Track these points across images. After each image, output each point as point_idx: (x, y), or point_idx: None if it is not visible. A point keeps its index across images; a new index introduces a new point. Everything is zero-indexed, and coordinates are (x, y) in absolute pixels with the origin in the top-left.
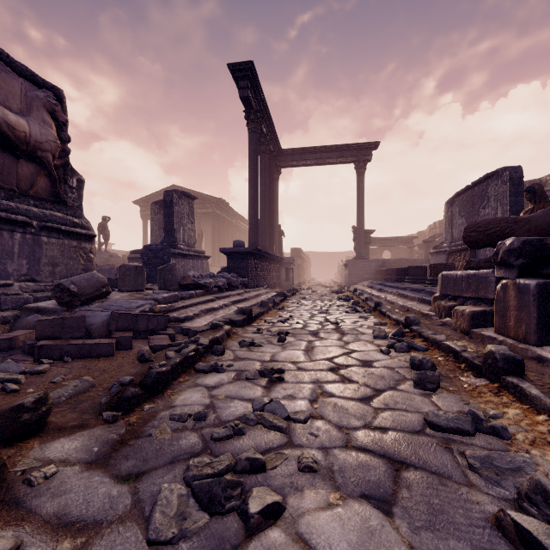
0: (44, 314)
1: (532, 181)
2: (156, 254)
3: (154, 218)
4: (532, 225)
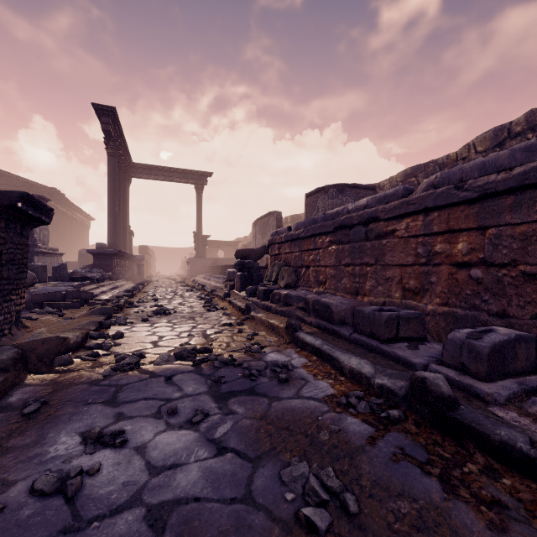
0: None
1: (297, 215)
2: None
3: None
4: (257, 252)
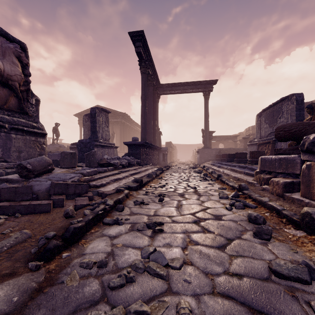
0: (10, 182)
1: (307, 103)
2: (86, 145)
3: (85, 124)
4: None
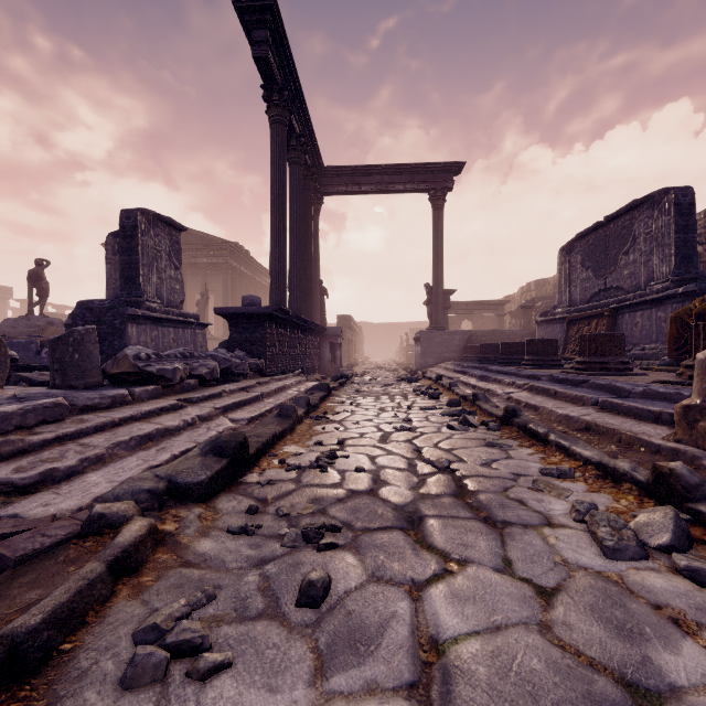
0: None
1: None
2: (101, 317)
3: (112, 260)
4: None
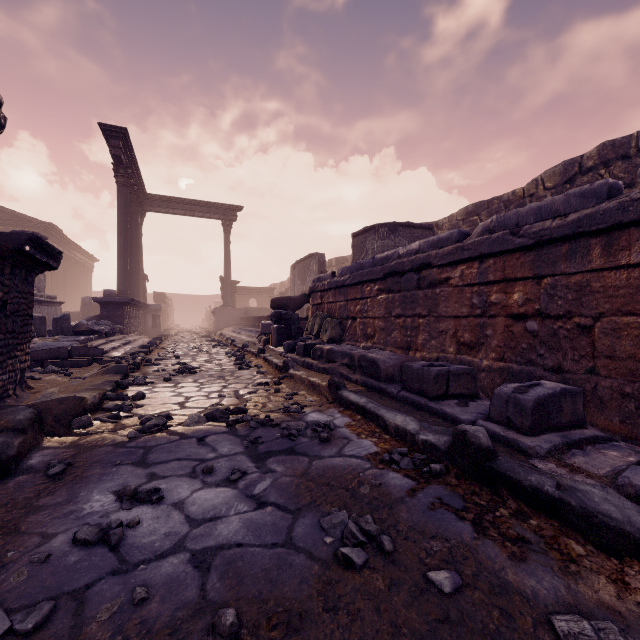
0: None
1: (343, 258)
2: None
3: None
4: (296, 301)
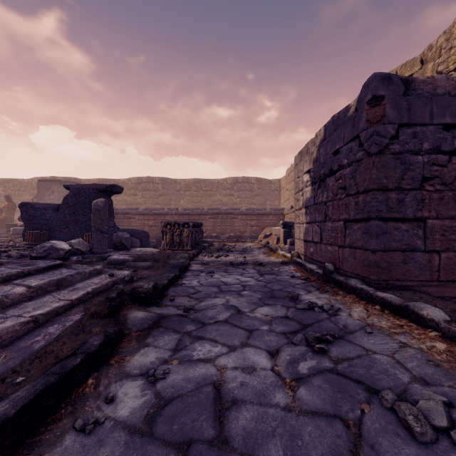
0: None
1: None
2: None
3: None
4: None
